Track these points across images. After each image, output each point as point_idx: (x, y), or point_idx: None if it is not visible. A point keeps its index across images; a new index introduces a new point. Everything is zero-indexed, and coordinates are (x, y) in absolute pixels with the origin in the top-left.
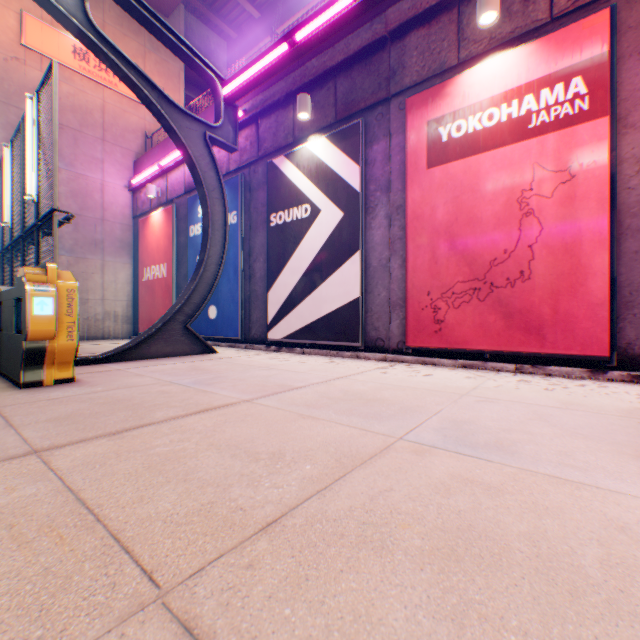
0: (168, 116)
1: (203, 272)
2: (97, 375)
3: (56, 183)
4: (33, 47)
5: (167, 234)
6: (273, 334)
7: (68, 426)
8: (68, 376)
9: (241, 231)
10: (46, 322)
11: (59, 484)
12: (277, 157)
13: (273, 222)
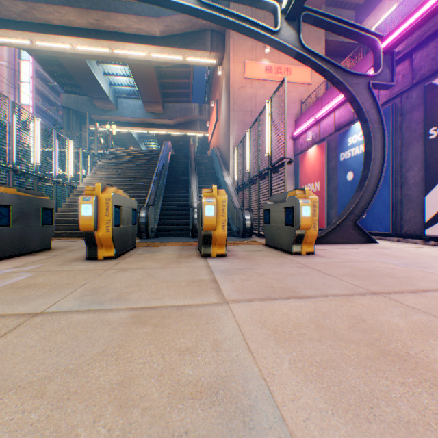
0: (342, 81)
1: (365, 184)
2: (318, 251)
3: (285, 144)
4: (248, 77)
5: (319, 162)
6: (431, 231)
7: (365, 281)
8: (310, 250)
9: (390, 149)
10: (306, 220)
11: (436, 318)
12: (437, 77)
13: (431, 135)
